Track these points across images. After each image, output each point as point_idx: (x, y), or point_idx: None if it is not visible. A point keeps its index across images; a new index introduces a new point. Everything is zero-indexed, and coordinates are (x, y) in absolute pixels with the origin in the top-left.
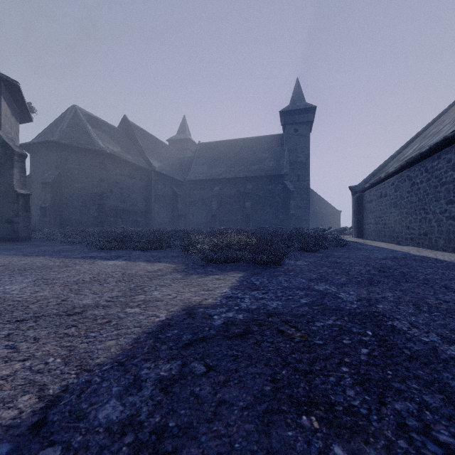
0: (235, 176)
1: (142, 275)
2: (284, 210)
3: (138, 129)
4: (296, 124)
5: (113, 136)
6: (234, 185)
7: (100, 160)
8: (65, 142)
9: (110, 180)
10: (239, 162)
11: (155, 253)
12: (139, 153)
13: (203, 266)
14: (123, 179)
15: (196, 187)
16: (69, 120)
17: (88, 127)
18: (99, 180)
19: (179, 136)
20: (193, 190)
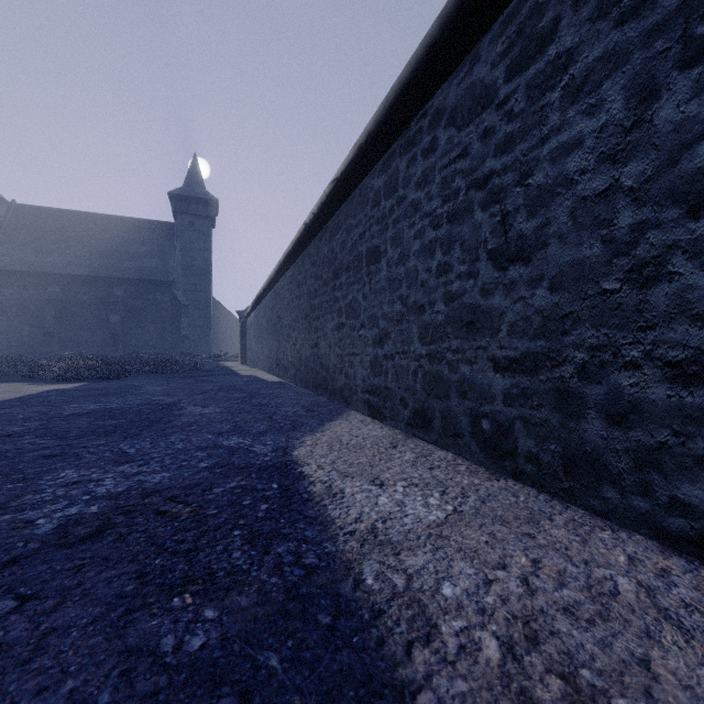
0: (92, 274)
1: (6, 387)
2: (174, 329)
3: None
4: (193, 216)
5: None
6: (90, 287)
7: None
8: None
9: None
10: (99, 252)
11: None
12: None
13: (55, 382)
14: None
15: (8, 282)
16: None
17: None
18: None
19: None
20: (1, 288)
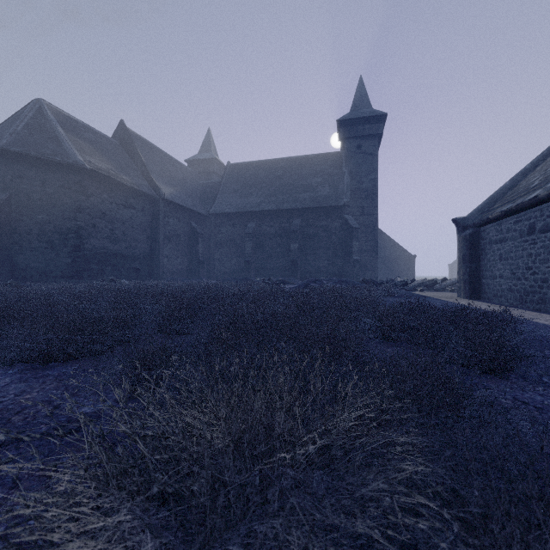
0: (277, 208)
1: None
2: (344, 254)
3: (143, 141)
4: (360, 138)
5: (101, 148)
6: (275, 220)
7: (76, 179)
8: (16, 150)
9: (93, 209)
10: (282, 189)
11: (37, 389)
12: (142, 173)
13: None
14: (114, 209)
15: (224, 222)
16: (28, 119)
17: (59, 131)
18: (75, 209)
19: (202, 156)
20: (220, 227)
